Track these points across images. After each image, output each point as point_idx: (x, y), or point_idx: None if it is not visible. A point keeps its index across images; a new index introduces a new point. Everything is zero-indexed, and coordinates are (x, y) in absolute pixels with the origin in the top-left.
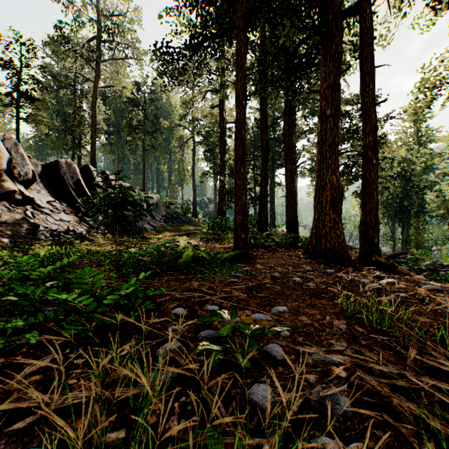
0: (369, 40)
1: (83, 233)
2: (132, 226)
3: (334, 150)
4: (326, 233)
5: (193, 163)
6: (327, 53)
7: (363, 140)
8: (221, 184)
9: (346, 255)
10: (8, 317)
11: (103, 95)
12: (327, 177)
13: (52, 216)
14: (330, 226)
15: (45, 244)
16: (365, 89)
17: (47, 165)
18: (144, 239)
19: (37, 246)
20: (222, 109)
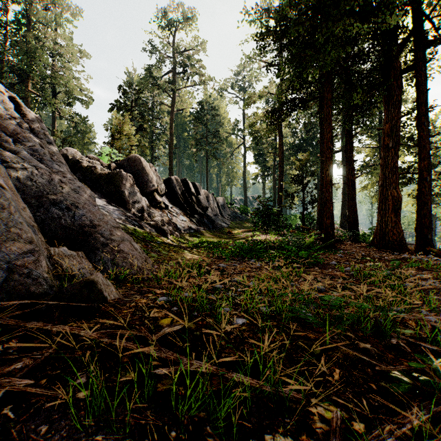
0: (423, 90)
1: (195, 229)
2: (215, 224)
3: (394, 172)
4: (388, 231)
5: (245, 166)
6: (389, 103)
7: (418, 163)
8: (280, 188)
9: (404, 246)
10: (264, 263)
11: (169, 113)
12: (389, 191)
13: (178, 218)
14: (391, 226)
15: (187, 236)
16: (419, 126)
17: (164, 181)
18: (231, 234)
19: (187, 237)
20: (281, 124)
